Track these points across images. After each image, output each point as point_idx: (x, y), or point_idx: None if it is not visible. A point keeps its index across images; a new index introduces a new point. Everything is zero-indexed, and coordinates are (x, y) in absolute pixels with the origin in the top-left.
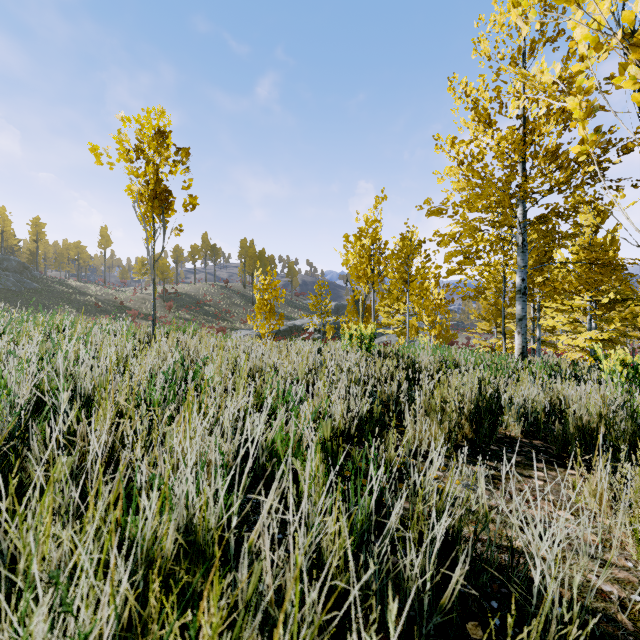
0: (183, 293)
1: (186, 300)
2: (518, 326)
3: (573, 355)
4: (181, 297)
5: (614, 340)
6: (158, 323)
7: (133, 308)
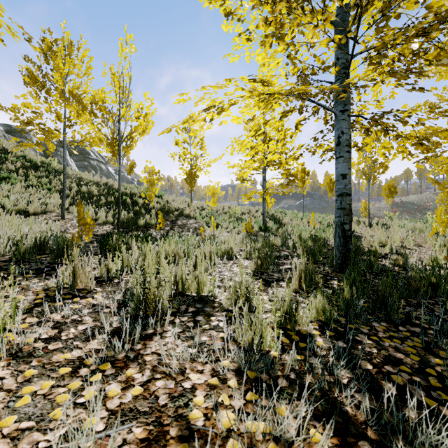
0: (407, 202)
1: (409, 207)
2: None
3: None
4: (405, 205)
5: None
6: None
7: (371, 213)
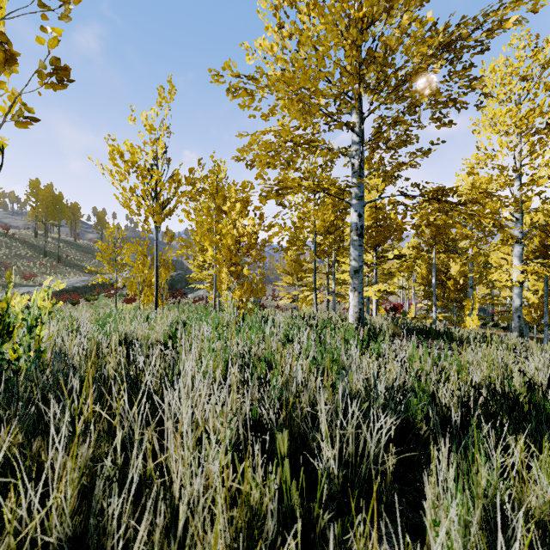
0: None
1: None
2: (354, 281)
3: None
4: None
5: (392, 291)
6: None
7: None
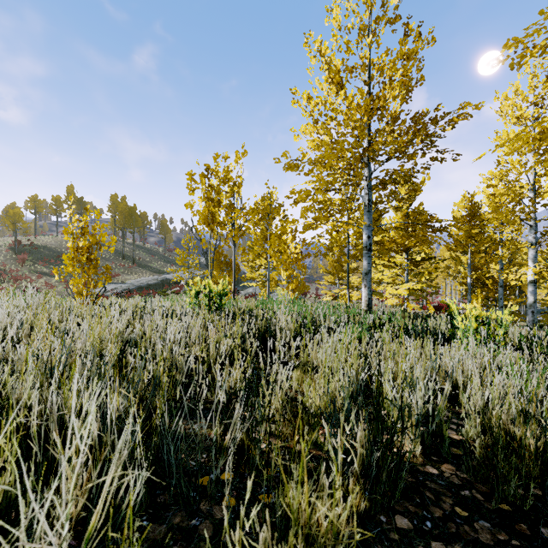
0: (41, 245)
1: (45, 253)
2: (365, 280)
3: (393, 301)
4: (38, 250)
5: (423, 289)
6: (5, 277)
7: None
